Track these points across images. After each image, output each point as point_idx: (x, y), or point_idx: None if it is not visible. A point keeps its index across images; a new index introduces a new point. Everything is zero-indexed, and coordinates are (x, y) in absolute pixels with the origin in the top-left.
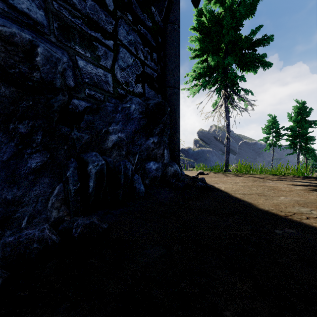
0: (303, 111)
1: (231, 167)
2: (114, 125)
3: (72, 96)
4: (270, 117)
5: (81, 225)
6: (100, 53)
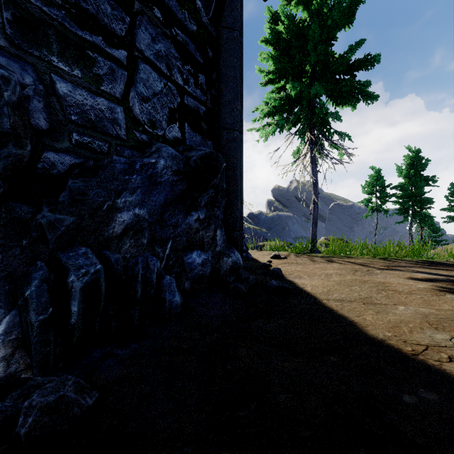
0: (417, 162)
1: (319, 240)
2: (127, 194)
3: (44, 147)
4: (373, 170)
5: (36, 408)
6: (102, 70)
